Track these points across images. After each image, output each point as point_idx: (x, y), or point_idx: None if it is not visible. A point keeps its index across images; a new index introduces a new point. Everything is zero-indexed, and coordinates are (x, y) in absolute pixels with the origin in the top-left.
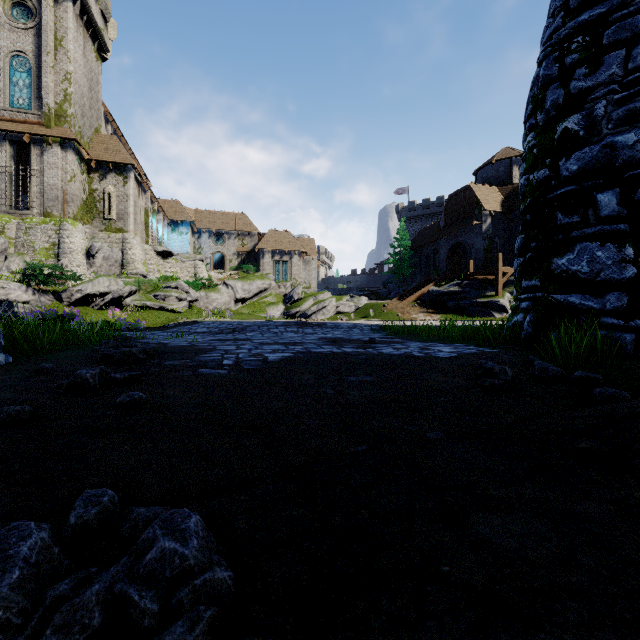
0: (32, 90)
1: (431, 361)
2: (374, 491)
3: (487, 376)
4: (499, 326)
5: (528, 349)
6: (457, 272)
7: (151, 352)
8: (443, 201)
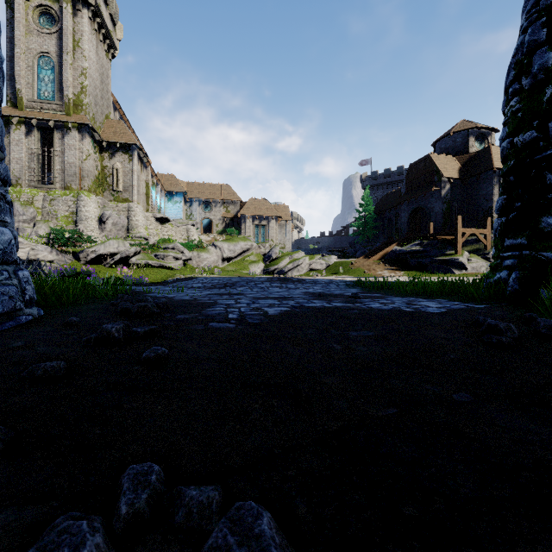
0: (55, 84)
1: (424, 316)
2: (433, 469)
3: (491, 333)
4: (478, 282)
5: (516, 305)
6: (417, 233)
7: (162, 306)
8: (403, 170)
